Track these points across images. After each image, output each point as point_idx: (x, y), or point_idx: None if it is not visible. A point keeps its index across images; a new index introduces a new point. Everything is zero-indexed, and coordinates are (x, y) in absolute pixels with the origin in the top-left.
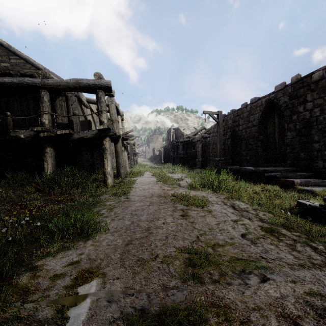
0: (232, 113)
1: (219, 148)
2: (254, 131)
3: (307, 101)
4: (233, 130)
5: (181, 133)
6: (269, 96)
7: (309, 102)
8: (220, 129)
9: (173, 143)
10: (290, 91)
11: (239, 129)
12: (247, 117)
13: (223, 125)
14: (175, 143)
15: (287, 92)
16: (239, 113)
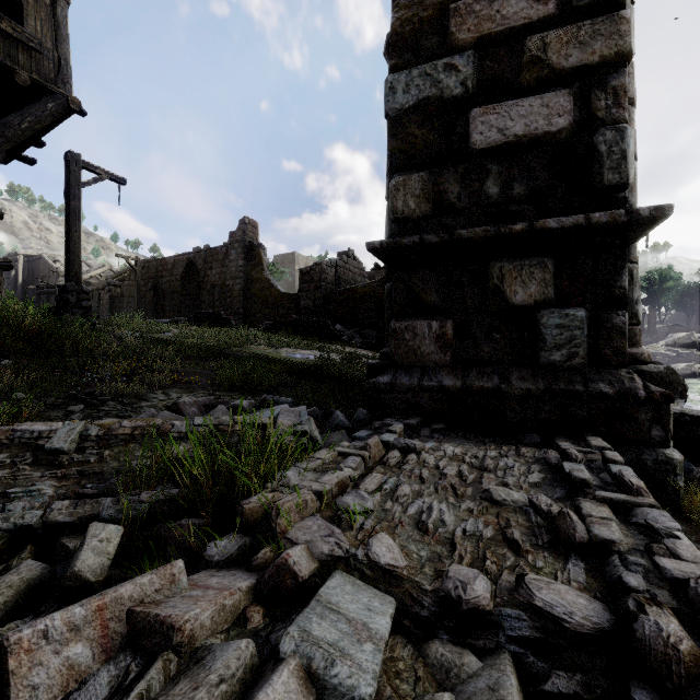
0: (155, 261)
1: (138, 301)
2: (178, 286)
3: (214, 268)
4: (156, 282)
5: (51, 268)
6: (190, 254)
7: (214, 269)
8: (139, 279)
9: (36, 288)
10: (204, 256)
11: (163, 282)
12: (171, 270)
13: (144, 273)
14: (41, 288)
15: (202, 257)
16: (163, 263)
